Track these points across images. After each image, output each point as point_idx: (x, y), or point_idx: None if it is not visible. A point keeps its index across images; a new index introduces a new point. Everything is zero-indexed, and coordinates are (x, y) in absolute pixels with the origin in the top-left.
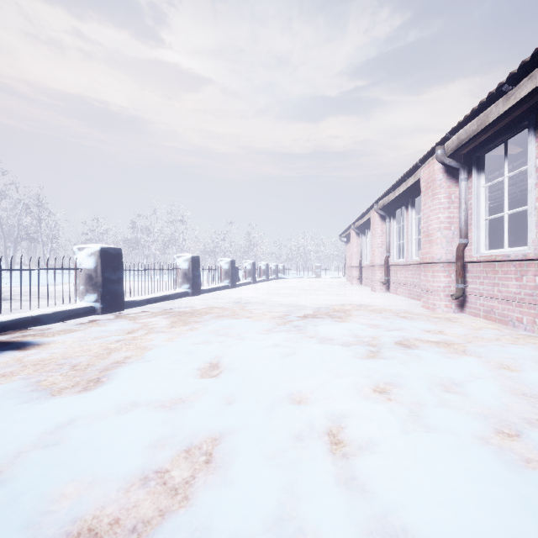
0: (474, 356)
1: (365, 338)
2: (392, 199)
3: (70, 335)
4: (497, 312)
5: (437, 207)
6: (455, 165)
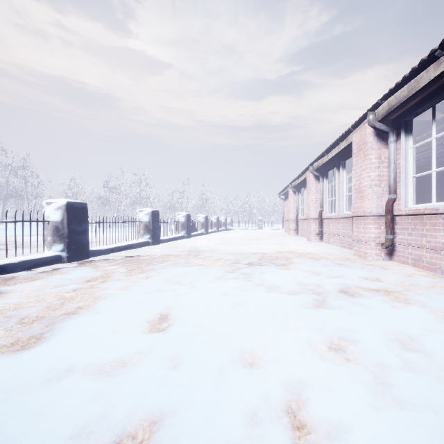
0: (418, 305)
1: (309, 286)
2: (325, 161)
3: (30, 284)
4: (425, 260)
5: (368, 166)
6: (385, 128)
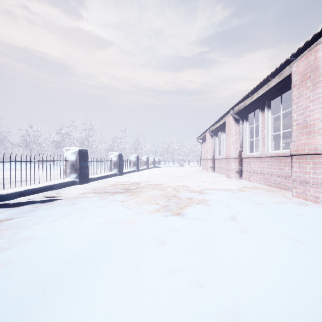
0: None
1: None
2: (249, 103)
3: None
4: None
5: (321, 95)
6: None
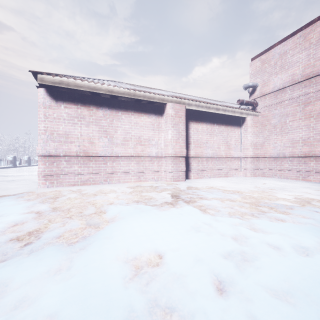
0: None
1: None
2: None
3: None
4: None
5: None
6: None
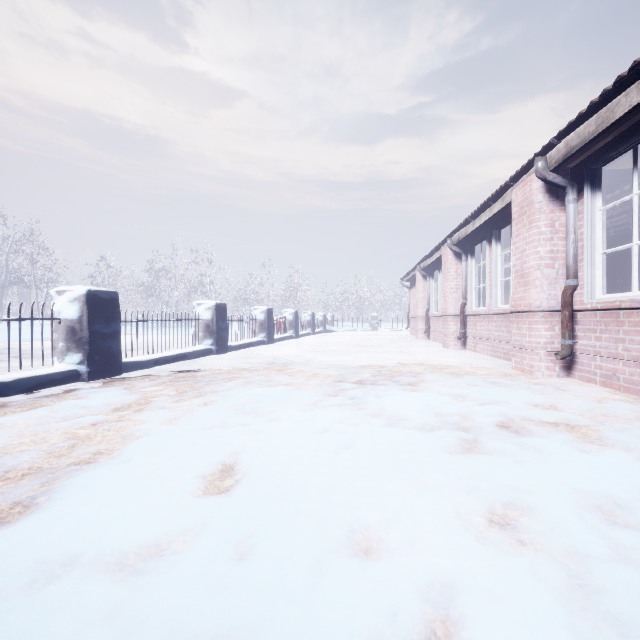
0: (619, 448)
1: (451, 417)
2: (470, 231)
3: (26, 415)
4: (622, 377)
5: (536, 238)
6: (560, 182)
